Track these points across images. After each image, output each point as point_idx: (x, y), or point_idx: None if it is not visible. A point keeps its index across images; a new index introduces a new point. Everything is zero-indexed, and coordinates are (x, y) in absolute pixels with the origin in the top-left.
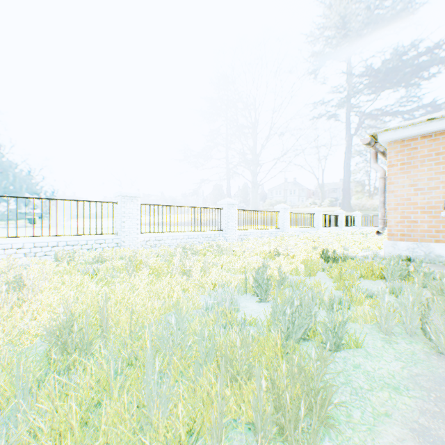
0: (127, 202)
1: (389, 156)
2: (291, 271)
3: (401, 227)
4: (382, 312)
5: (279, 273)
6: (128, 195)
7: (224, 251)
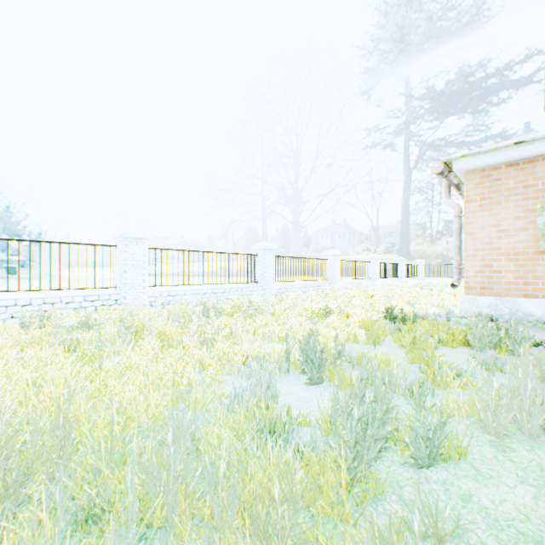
0: (130, 246)
1: (466, 189)
2: (348, 337)
3: (481, 278)
4: (488, 403)
5: (335, 343)
6: (131, 236)
7: (259, 310)
